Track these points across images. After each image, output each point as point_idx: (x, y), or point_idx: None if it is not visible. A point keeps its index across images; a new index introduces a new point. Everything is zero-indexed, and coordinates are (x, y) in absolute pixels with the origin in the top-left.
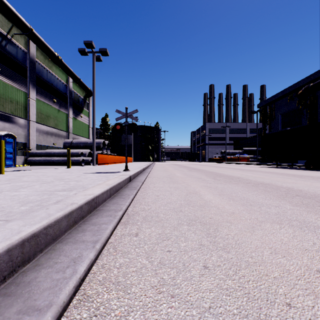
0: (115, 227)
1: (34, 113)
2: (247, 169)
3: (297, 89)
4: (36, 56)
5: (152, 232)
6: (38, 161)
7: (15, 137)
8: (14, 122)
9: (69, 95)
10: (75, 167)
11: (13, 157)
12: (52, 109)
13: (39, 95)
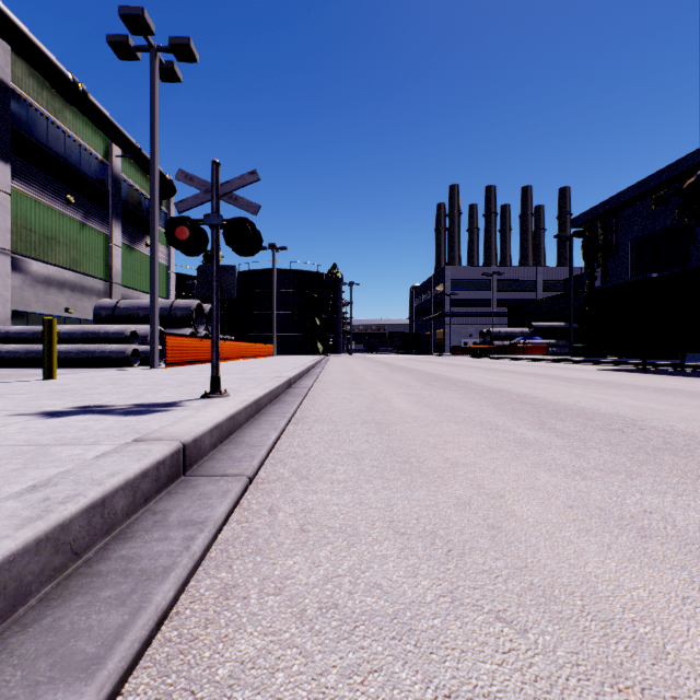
0: None
1: (6, 227)
2: (581, 377)
3: (680, 176)
4: (14, 78)
5: None
6: (12, 355)
7: None
8: None
9: (113, 189)
10: (85, 374)
11: None
12: (62, 220)
13: (23, 181)
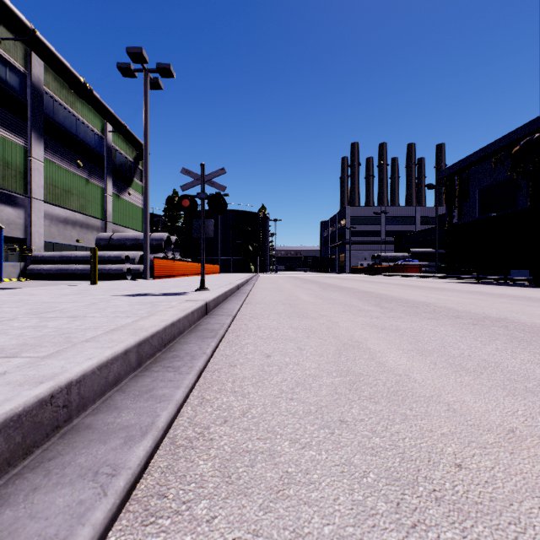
0: None
1: (41, 184)
2: (428, 286)
3: (510, 144)
4: (45, 83)
5: None
6: (47, 271)
7: (0, 228)
8: (2, 201)
9: (107, 155)
10: (109, 282)
11: None
12: (75, 178)
13: (51, 152)
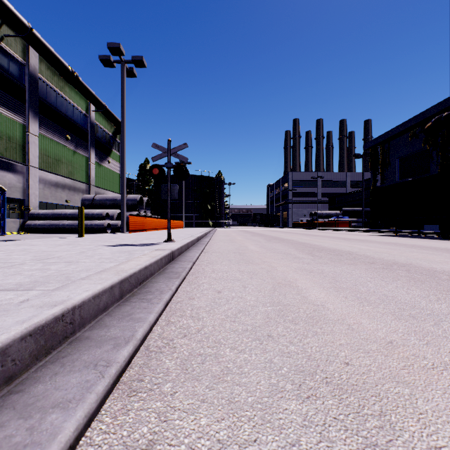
0: (92, 415)
1: (36, 155)
2: (354, 238)
3: (424, 121)
4: (40, 71)
5: (198, 438)
6: (42, 226)
7: (3, 190)
8: (5, 168)
9: (91, 130)
10: (93, 235)
11: (1, 220)
12: (64, 149)
13: (44, 128)
